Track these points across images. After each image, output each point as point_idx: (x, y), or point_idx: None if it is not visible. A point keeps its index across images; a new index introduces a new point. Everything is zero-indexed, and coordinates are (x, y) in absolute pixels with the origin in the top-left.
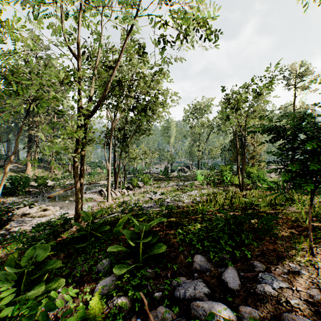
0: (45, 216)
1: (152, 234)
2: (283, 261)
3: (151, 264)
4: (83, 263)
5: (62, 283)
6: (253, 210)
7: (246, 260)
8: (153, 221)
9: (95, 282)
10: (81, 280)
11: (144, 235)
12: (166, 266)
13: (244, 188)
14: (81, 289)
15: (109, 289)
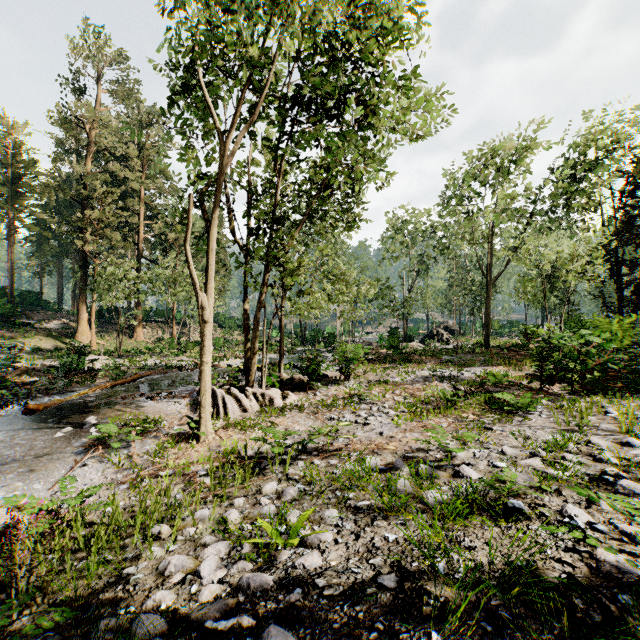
0: None
1: None
2: None
3: None
4: None
5: None
6: None
7: None
8: None
9: None
10: None
11: None
12: None
13: None
14: None
15: None
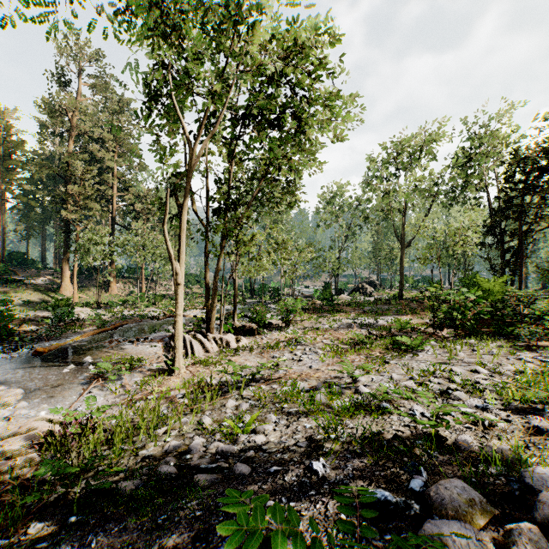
0: None
1: None
2: None
3: None
4: None
5: None
6: None
7: None
8: None
9: None
10: None
11: None
12: None
13: None
14: None
15: None
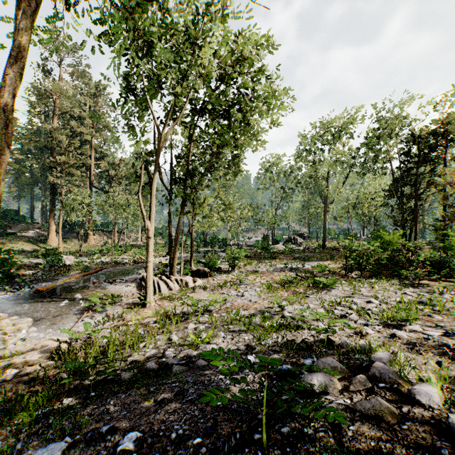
0: None
1: None
2: None
3: None
4: None
5: None
6: None
7: None
8: None
9: None
10: None
11: None
12: None
13: None
14: None
15: None
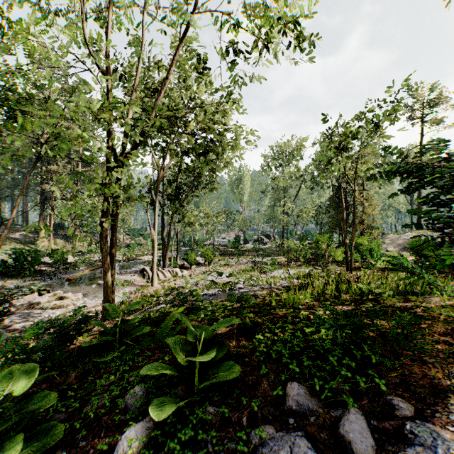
0: (62, 307)
1: (216, 345)
2: (443, 397)
3: (213, 397)
4: (104, 390)
5: (60, 434)
6: (372, 302)
7: (376, 394)
8: (217, 323)
9: (118, 428)
10: (97, 423)
11: (202, 346)
12: (239, 401)
13: None
14: (94, 443)
15: (140, 445)
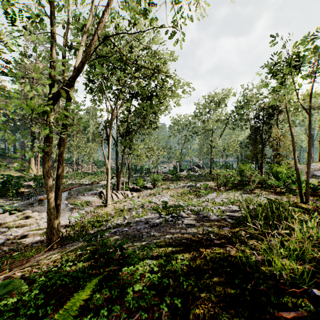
0: (25, 226)
1: None
2: None
3: None
4: None
5: None
6: None
7: None
8: None
9: None
10: None
11: None
12: None
13: (272, 192)
14: None
15: None
